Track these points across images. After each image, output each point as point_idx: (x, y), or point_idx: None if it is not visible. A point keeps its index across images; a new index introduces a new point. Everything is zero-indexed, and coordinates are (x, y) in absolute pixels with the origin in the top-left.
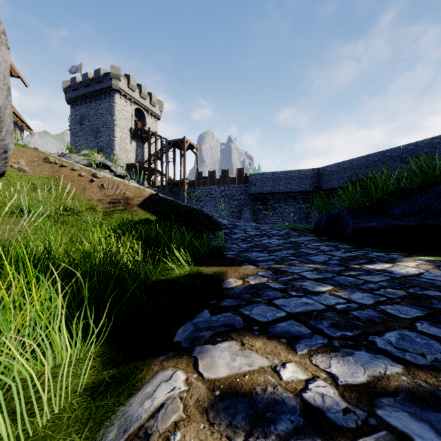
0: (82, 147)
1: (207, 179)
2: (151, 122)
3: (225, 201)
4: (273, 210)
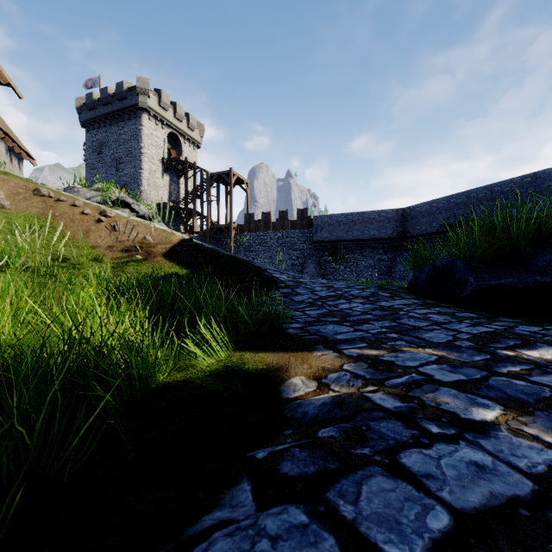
0: (95, 180)
1: (260, 223)
2: (189, 150)
3: (283, 251)
4: (345, 263)
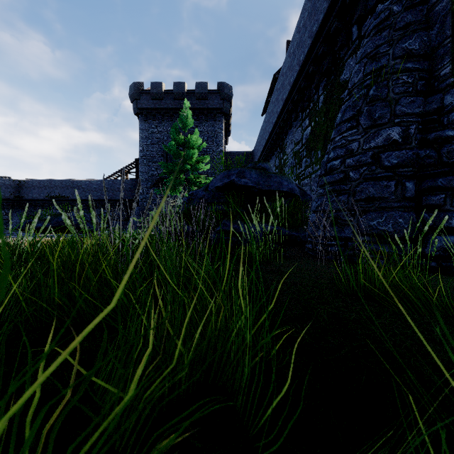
0: None
1: None
2: None
3: None
4: None
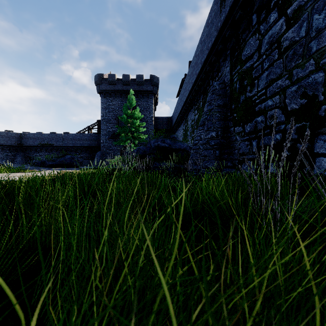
0: None
1: None
2: None
3: None
4: None
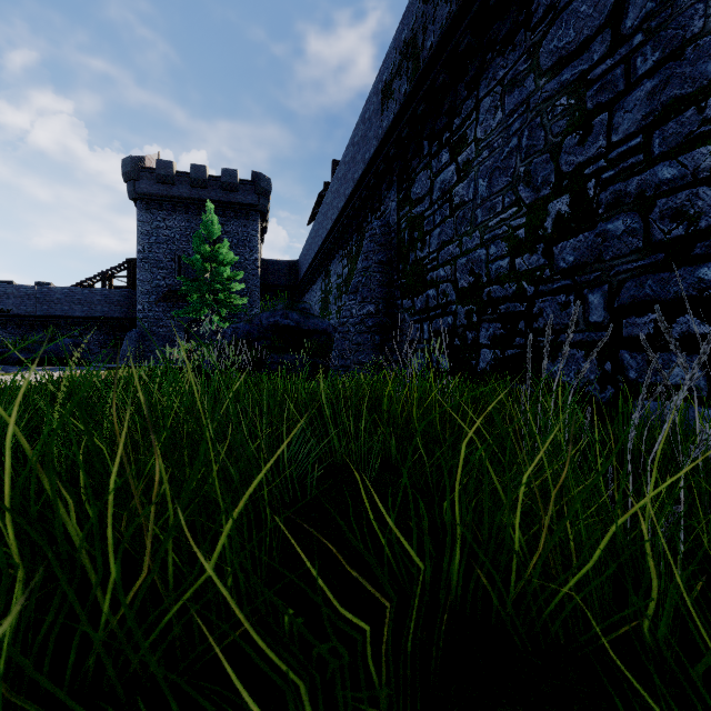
0: None
1: None
2: None
3: None
4: None
